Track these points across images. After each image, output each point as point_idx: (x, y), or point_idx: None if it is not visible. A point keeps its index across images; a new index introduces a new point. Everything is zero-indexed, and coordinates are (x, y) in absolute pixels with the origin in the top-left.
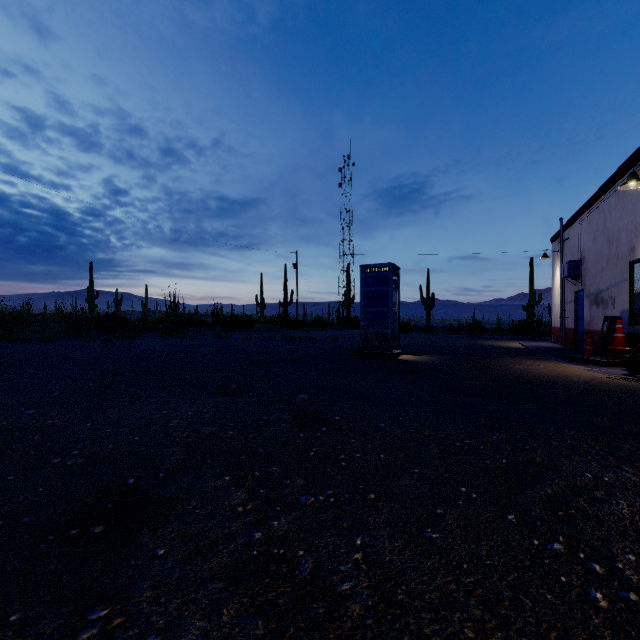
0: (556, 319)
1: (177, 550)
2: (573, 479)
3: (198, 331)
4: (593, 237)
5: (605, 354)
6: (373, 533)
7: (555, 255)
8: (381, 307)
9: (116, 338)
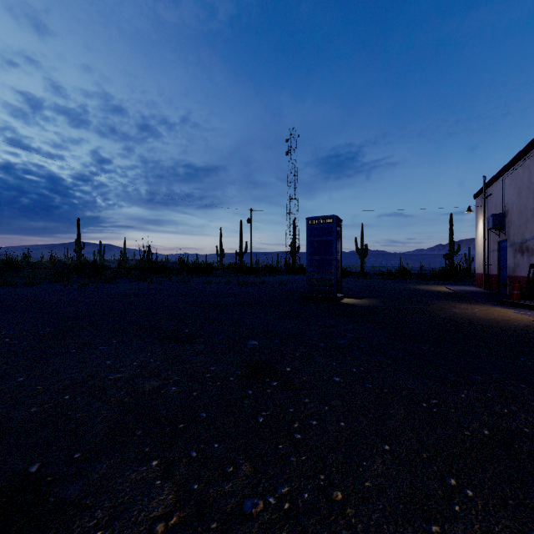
0: (479, 266)
1: None
2: None
3: (166, 276)
4: (517, 192)
5: None
6: None
7: (478, 209)
8: (325, 255)
9: (93, 282)
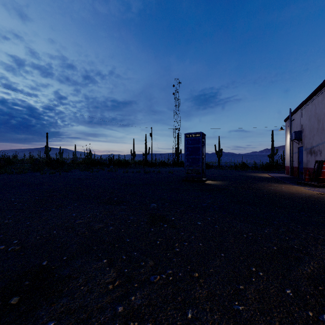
0: (287, 162)
1: (63, 323)
2: (322, 262)
3: (100, 168)
4: (308, 118)
5: (317, 180)
6: (199, 307)
7: (287, 128)
8: (196, 155)
9: (57, 172)
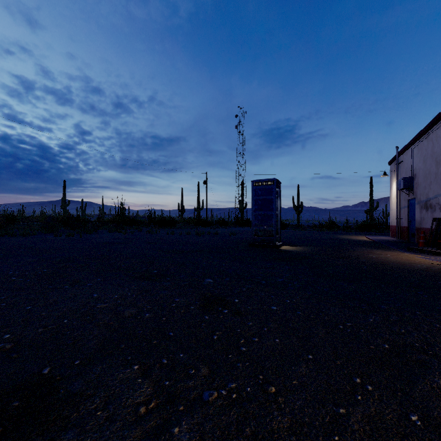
0: (393, 220)
1: None
2: None
3: (137, 228)
4: (423, 159)
5: (436, 246)
6: None
7: (392, 173)
8: (267, 211)
9: (78, 233)
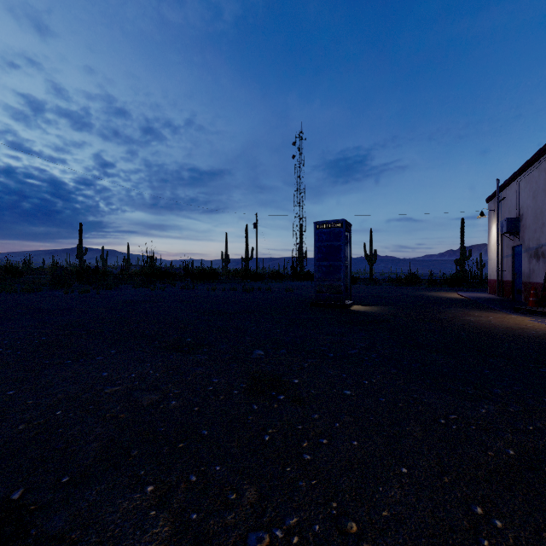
0: (492, 272)
1: None
2: None
3: (169, 283)
4: (533, 195)
5: None
6: None
7: (491, 214)
8: (334, 261)
9: (95, 289)
